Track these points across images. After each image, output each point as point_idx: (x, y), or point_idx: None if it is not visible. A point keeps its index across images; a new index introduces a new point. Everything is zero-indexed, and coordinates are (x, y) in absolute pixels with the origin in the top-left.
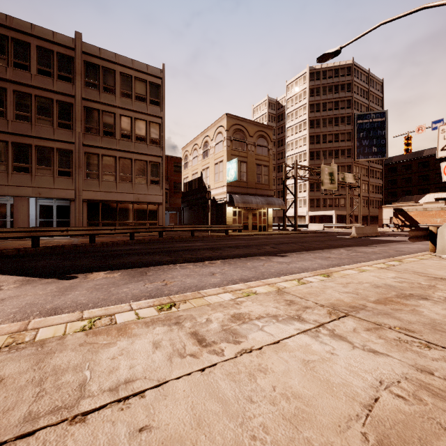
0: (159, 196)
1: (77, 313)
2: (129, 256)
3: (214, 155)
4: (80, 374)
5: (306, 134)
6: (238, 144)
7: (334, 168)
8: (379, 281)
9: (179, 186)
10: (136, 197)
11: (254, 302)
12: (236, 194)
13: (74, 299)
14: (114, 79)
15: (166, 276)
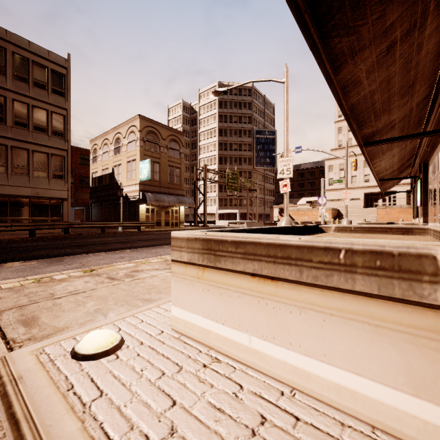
0: (64, 191)
1: (21, 278)
2: (37, 250)
3: (126, 153)
4: (47, 292)
5: (216, 140)
6: (151, 145)
7: (237, 174)
8: None
9: (86, 180)
10: (35, 192)
11: (147, 265)
12: (149, 193)
13: (4, 277)
14: (5, 58)
15: (82, 261)
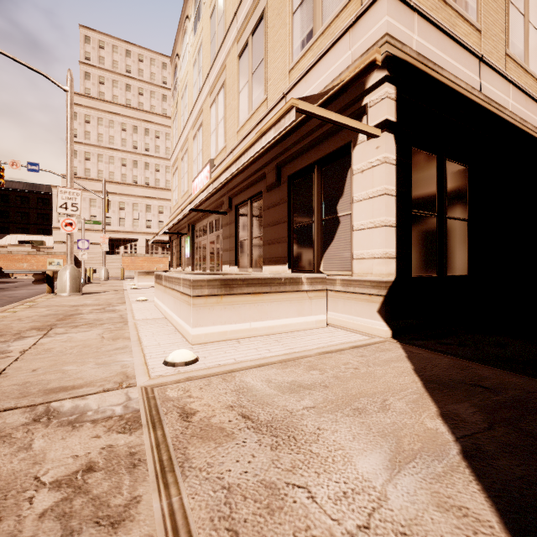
0: None
1: None
2: None
3: None
4: None
5: None
6: None
7: None
8: (42, 314)
9: None
10: None
11: None
12: None
13: None
14: None
15: None
